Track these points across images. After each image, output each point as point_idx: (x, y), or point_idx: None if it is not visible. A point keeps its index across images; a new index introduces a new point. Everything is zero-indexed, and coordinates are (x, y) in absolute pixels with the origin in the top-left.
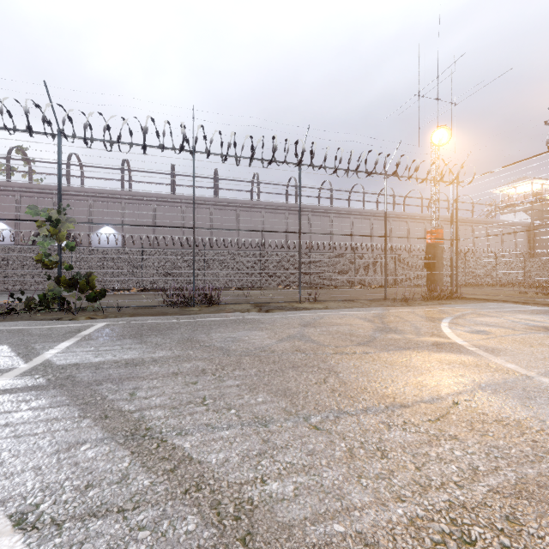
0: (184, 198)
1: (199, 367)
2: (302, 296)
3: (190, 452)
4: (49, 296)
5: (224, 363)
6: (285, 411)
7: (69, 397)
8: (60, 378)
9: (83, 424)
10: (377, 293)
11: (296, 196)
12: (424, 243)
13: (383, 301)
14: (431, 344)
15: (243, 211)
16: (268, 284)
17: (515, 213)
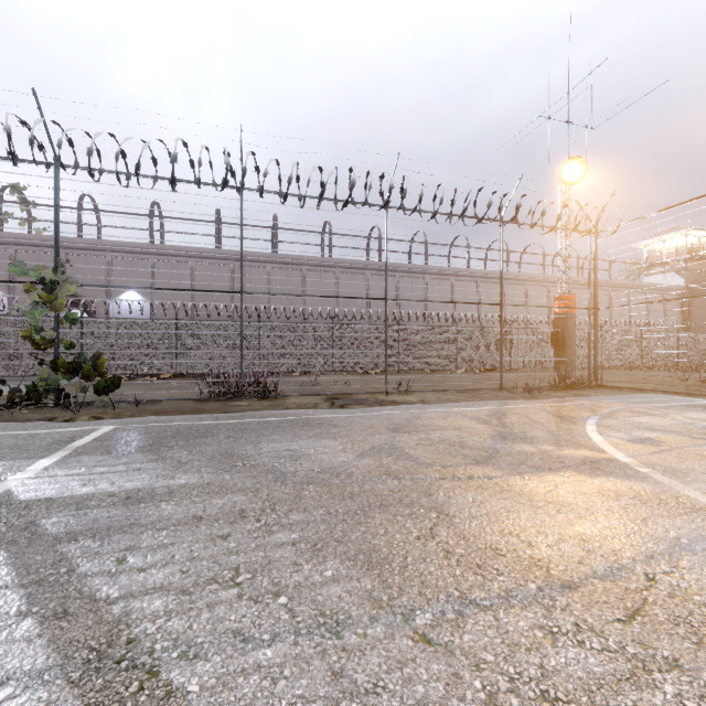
0: (233, 254)
1: (236, 506)
2: (389, 385)
3: (197, 705)
4: (41, 386)
5: (275, 497)
6: (370, 598)
7: (15, 569)
8: (14, 528)
9: (19, 631)
10: (487, 380)
11: (380, 252)
12: (546, 312)
13: (499, 391)
14: (582, 461)
15: (310, 271)
16: (343, 367)
17: (664, 273)
